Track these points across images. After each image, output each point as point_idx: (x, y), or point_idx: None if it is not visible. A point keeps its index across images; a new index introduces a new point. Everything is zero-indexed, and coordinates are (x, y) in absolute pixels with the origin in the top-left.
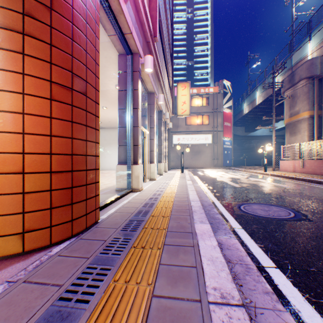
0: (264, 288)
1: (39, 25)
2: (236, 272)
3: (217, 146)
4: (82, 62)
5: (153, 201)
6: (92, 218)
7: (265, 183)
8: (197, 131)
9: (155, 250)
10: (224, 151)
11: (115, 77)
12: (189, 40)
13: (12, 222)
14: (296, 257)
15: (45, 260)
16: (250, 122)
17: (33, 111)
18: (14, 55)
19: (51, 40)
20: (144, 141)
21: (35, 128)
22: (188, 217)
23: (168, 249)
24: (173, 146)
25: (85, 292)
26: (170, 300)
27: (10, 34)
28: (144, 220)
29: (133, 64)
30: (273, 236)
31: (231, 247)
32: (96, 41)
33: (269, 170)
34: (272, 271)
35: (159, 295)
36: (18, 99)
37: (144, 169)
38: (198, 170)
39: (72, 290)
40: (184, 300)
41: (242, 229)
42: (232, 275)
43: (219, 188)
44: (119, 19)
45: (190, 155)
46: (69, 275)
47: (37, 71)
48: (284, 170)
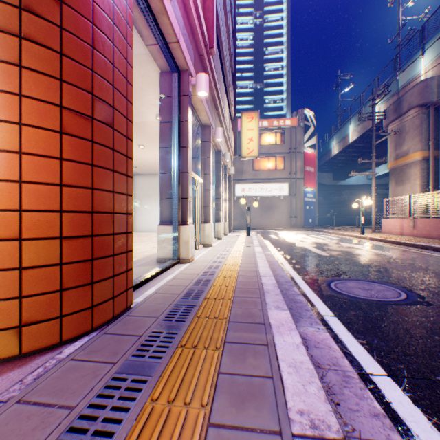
0: (371, 408)
1: (44, 25)
2: (330, 382)
3: (296, 199)
4: (106, 80)
5: (209, 276)
6: (121, 303)
7: (363, 251)
8: (268, 179)
9: (211, 351)
10: (306, 206)
11: (156, 104)
12: (257, 55)
13: (3, 311)
14: (414, 359)
15: (52, 366)
16: (341, 166)
17: (34, 150)
18: (7, 68)
19: (61, 46)
20: (196, 192)
21: (38, 174)
22: (258, 300)
23: (231, 349)
24: (235, 199)
25: (108, 419)
26: (236, 432)
27: (1, 37)
28: (196, 304)
29: (181, 85)
30: (379, 328)
31: (321, 344)
32: (127, 51)
33: (367, 233)
34: (381, 381)
35: (219, 423)
36: (12, 132)
37: (196, 231)
38: (270, 232)
39: (89, 416)
40: (257, 431)
41: (334, 318)
42: (324, 387)
43: (299, 257)
44: (161, 22)
45: (259, 212)
46: (86, 391)
47: (40, 92)
48: (388, 232)
